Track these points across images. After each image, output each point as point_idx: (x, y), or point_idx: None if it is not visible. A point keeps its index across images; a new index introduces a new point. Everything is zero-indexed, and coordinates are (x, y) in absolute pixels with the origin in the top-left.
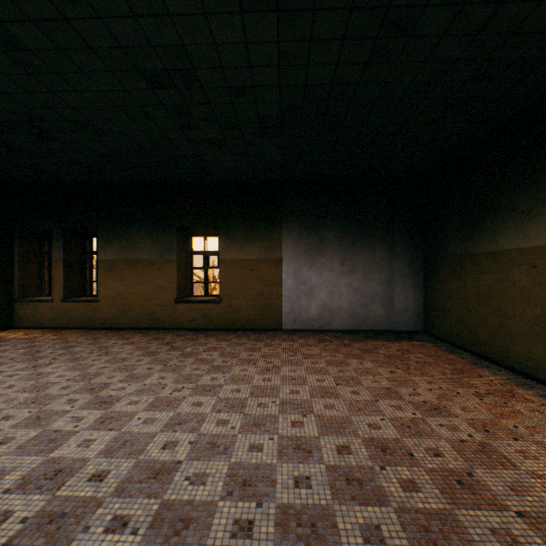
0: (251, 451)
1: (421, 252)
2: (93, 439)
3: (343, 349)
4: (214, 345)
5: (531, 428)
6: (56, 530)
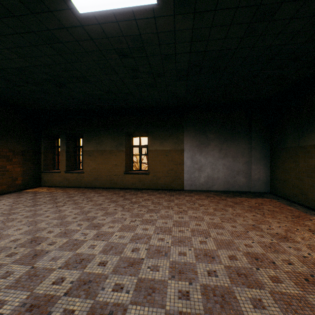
0: (180, 255)
1: (268, 145)
2: (95, 245)
3: (222, 201)
4: (147, 197)
5: None
6: (88, 288)
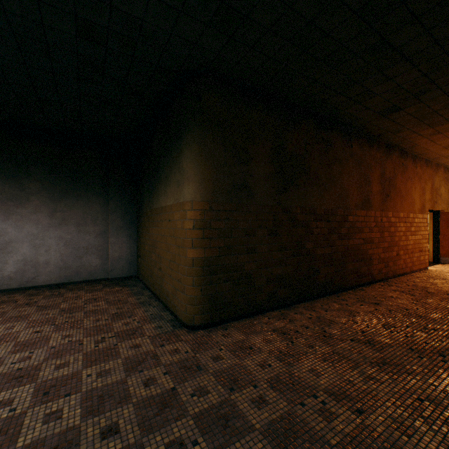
0: None
1: (135, 207)
2: None
3: (16, 310)
4: None
5: (105, 371)
6: None
